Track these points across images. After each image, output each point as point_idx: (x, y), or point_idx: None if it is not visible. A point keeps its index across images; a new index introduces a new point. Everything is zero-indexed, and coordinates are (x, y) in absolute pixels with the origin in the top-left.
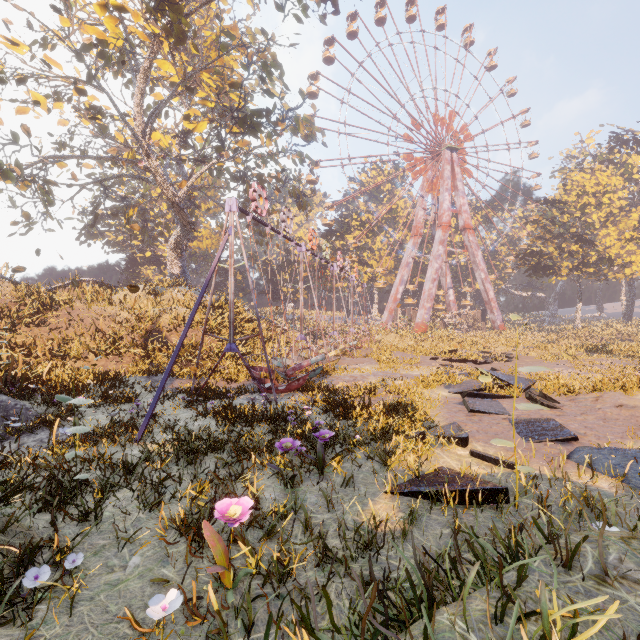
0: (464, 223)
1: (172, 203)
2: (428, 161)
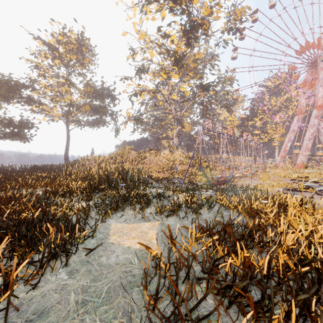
0: None
1: (177, 120)
2: (308, 70)
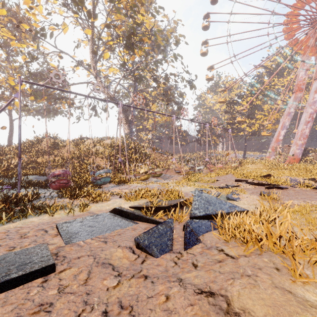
0: None
1: (109, 98)
2: (309, 31)
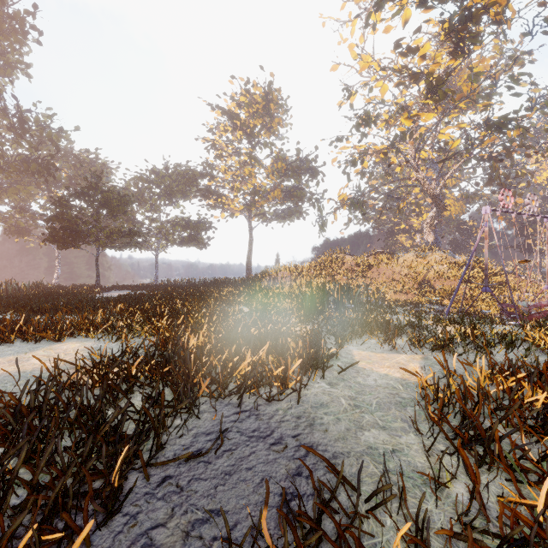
0: None
1: (431, 196)
2: None
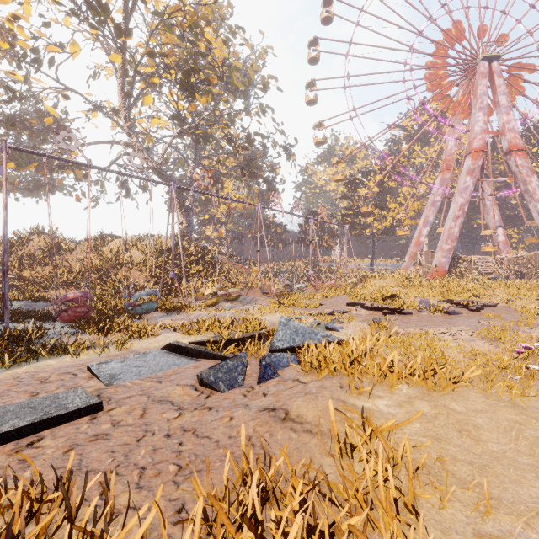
0: (508, 144)
1: (152, 170)
2: (461, 82)
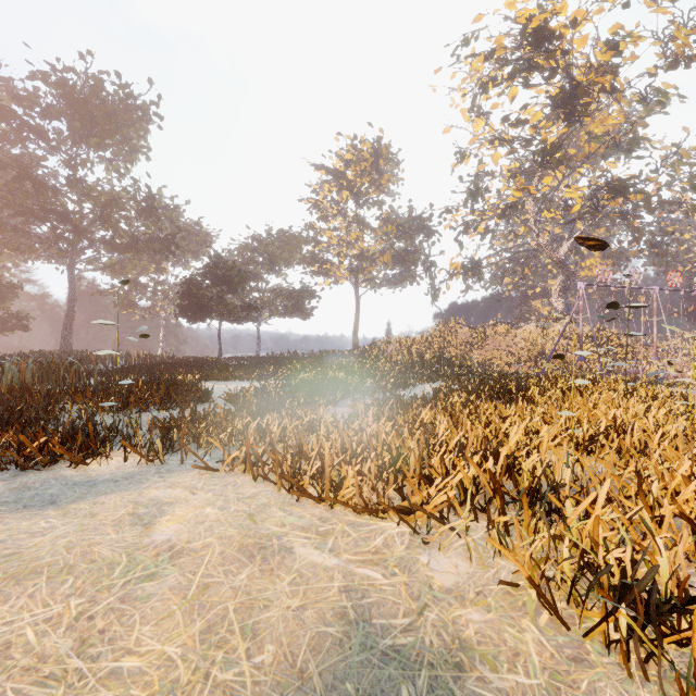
0: None
1: (555, 262)
2: None
